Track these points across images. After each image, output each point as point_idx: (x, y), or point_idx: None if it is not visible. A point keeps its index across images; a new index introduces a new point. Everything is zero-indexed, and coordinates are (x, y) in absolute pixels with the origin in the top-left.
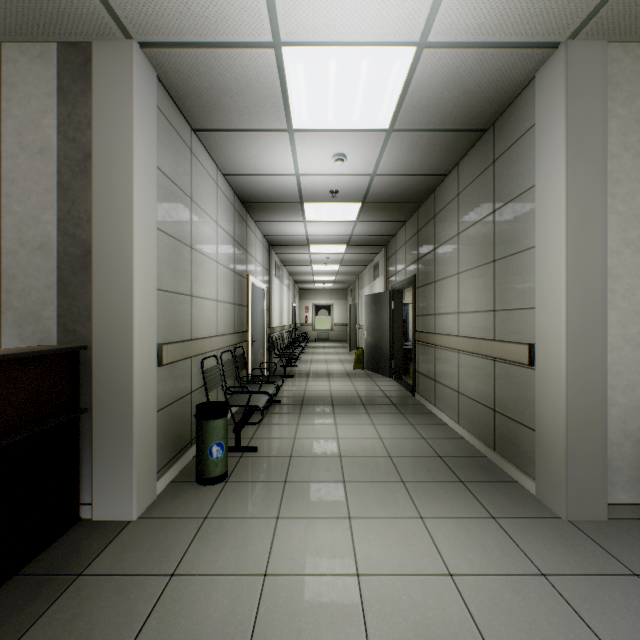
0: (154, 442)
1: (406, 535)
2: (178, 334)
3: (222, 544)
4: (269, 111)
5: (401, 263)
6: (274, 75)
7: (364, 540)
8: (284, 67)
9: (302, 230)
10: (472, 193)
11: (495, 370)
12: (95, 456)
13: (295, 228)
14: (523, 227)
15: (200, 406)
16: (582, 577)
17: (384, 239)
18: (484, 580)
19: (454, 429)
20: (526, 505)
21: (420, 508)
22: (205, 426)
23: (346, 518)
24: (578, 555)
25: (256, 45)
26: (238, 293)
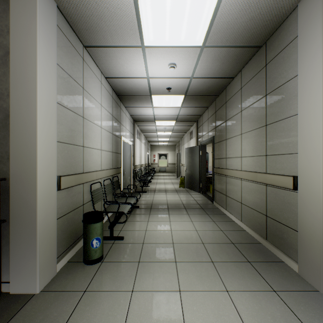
0: (54, 239)
1: (218, 306)
2: (73, 169)
3: (93, 315)
4: (129, 33)
5: (205, 130)
6: (131, 5)
7: (190, 311)
8: None
9: (151, 112)
10: (250, 86)
11: (267, 191)
12: (11, 251)
13: (147, 111)
14: (288, 103)
15: (85, 215)
16: None
17: (196, 117)
18: None
19: (238, 224)
20: (294, 280)
21: (225, 283)
22: (88, 227)
23: (177, 291)
24: None
25: None
26: (115, 146)
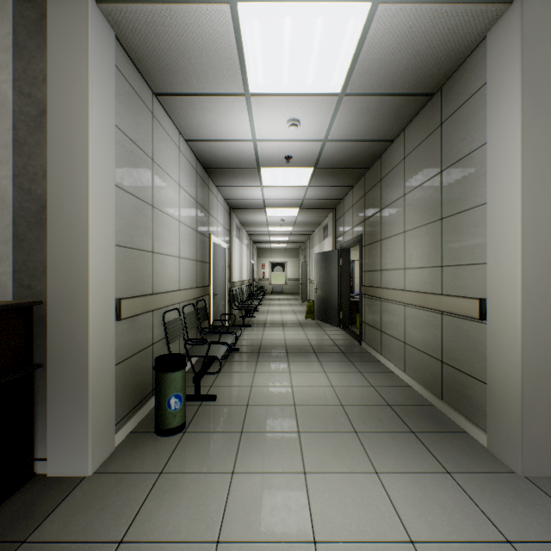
0: (112, 395)
1: (362, 493)
2: (139, 289)
3: (175, 504)
4: (226, 74)
5: (348, 224)
6: (230, 35)
7: (320, 499)
8: (240, 26)
9: (259, 194)
10: (418, 156)
11: (443, 323)
12: (50, 411)
13: (253, 192)
14: (473, 185)
15: (159, 359)
16: (550, 545)
17: (333, 203)
18: (448, 549)
19: (400, 377)
20: (479, 458)
21: (374, 462)
22: (163, 378)
23: (301, 473)
24: (541, 517)
25: (211, 1)
26: (200, 251)
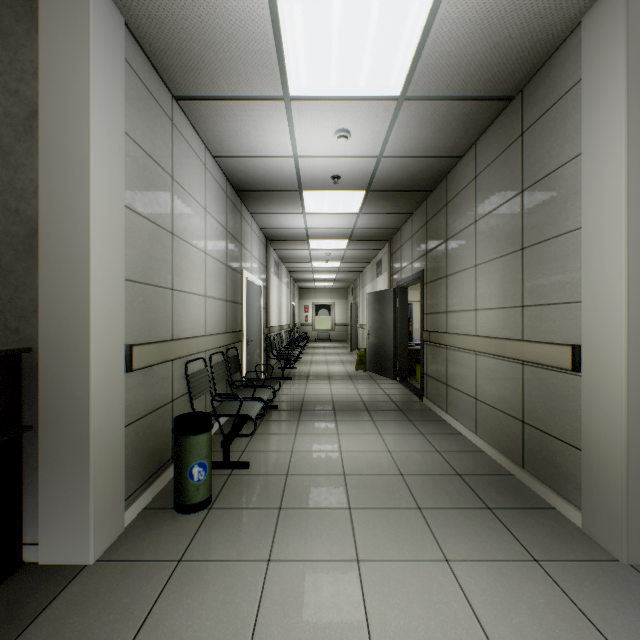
0: (120, 464)
1: (430, 587)
2: (155, 333)
3: (196, 602)
4: (261, 72)
5: (407, 258)
6: (266, 21)
7: (378, 595)
8: (278, 9)
9: (301, 223)
10: (493, 173)
11: (524, 375)
12: (42, 485)
13: (294, 220)
14: (563, 206)
15: (179, 419)
16: None
17: (388, 233)
18: None
19: (471, 440)
20: (573, 542)
21: (444, 546)
22: (184, 443)
23: (354, 561)
24: None
25: None
26: (231, 289)
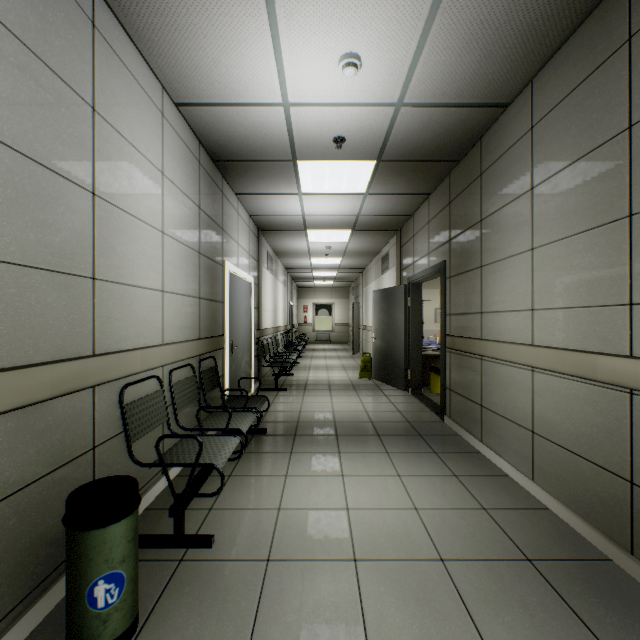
0: None
1: None
2: (50, 348)
3: None
4: None
5: (422, 248)
6: None
7: None
8: None
9: (297, 207)
10: (567, 114)
11: (635, 411)
12: None
13: (288, 204)
14: None
15: (74, 497)
16: None
17: (398, 221)
18: None
19: (524, 487)
20: None
21: None
22: (79, 543)
23: None
24: None
25: None
26: (207, 283)
